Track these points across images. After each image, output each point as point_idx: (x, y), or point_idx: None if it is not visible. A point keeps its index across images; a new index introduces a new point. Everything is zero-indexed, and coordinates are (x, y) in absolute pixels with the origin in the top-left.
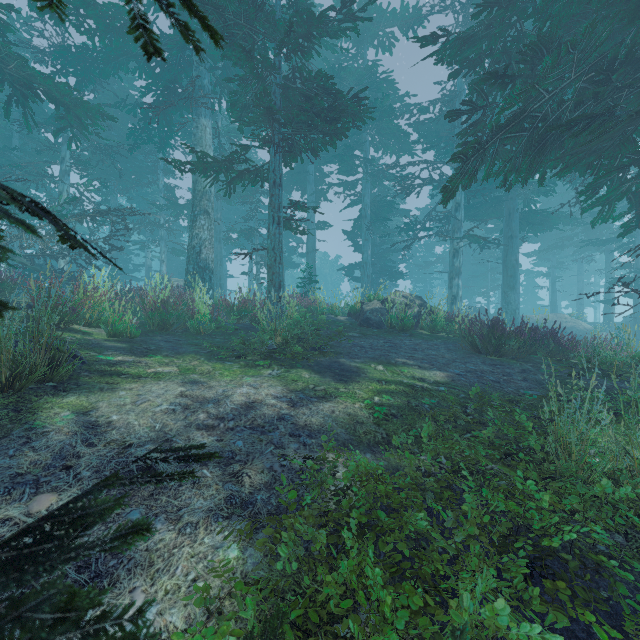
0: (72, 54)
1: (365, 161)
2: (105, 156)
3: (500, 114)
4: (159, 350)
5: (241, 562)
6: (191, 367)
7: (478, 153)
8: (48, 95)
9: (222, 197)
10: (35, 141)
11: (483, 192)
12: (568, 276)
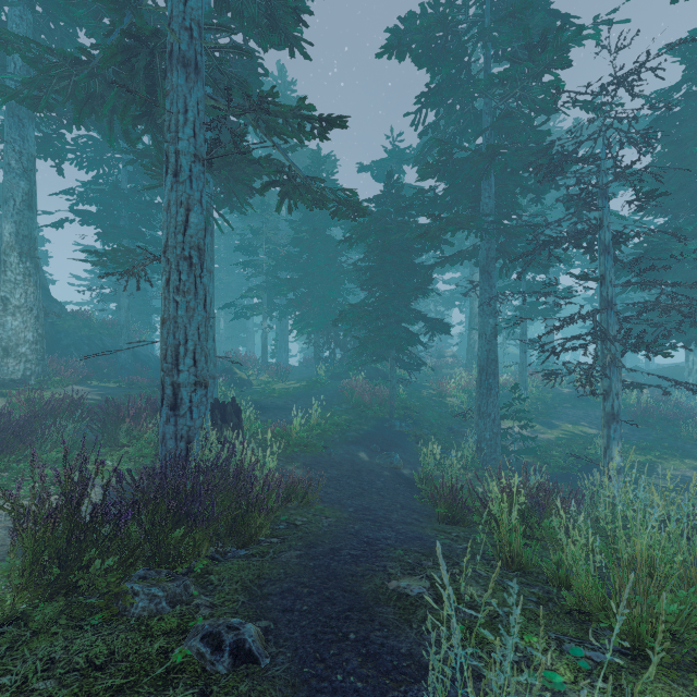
0: None
1: None
2: None
3: None
4: None
5: None
6: None
7: None
8: None
9: None
10: None
11: None
12: None
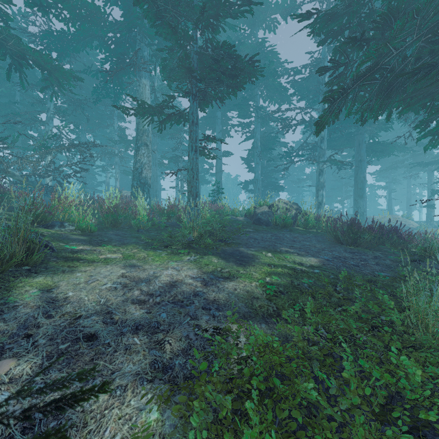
0: (54, 36)
1: (256, 108)
2: (77, 107)
3: (360, 66)
4: (110, 241)
5: (160, 424)
6: (132, 254)
7: (342, 96)
8: (36, 63)
9: (157, 134)
10: (30, 97)
11: (340, 129)
12: (400, 188)
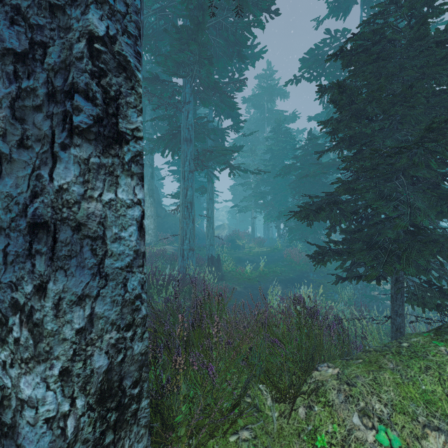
0: None
1: None
2: None
3: None
4: None
5: None
6: None
7: None
8: None
9: None
10: None
11: None
12: None
